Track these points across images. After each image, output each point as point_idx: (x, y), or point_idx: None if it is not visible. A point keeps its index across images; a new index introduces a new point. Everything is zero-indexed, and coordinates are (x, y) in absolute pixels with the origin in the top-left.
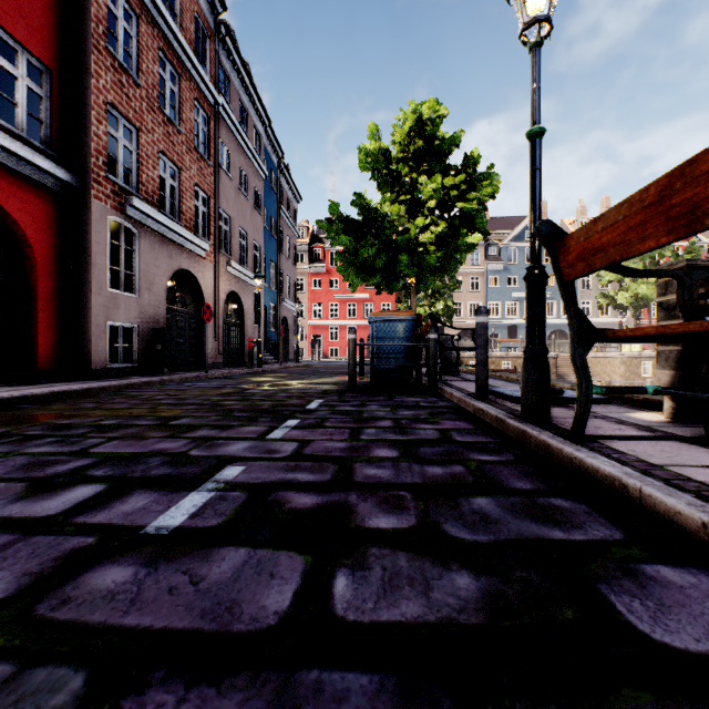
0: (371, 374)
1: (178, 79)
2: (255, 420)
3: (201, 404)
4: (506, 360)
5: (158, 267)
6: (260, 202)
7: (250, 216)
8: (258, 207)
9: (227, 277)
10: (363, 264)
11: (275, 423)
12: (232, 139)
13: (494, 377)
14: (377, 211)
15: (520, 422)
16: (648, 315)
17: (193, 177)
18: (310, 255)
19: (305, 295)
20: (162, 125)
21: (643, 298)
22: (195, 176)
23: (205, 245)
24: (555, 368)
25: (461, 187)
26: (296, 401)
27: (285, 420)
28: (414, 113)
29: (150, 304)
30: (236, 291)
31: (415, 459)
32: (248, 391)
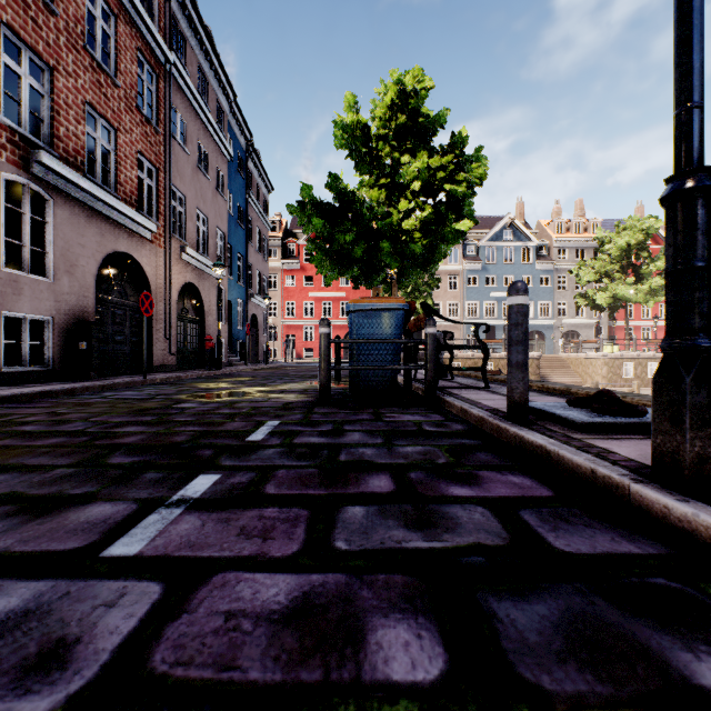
0: (350, 381)
1: (115, 20)
2: (132, 478)
3: (76, 434)
4: (489, 361)
5: (84, 246)
6: (224, 185)
7: (212, 199)
8: (222, 191)
9: (182, 266)
10: (339, 253)
11: (164, 489)
12: (188, 107)
13: (495, 381)
14: (354, 195)
15: (683, 501)
16: (625, 315)
17: (135, 143)
18: (283, 250)
19: (277, 292)
20: (89, 71)
21: (621, 298)
22: (138, 142)
23: (151, 225)
24: (538, 369)
25: (449, 168)
26: (237, 425)
27: (191, 476)
28: (397, 84)
29: (71, 291)
30: (194, 283)
31: (518, 707)
32: (179, 405)
